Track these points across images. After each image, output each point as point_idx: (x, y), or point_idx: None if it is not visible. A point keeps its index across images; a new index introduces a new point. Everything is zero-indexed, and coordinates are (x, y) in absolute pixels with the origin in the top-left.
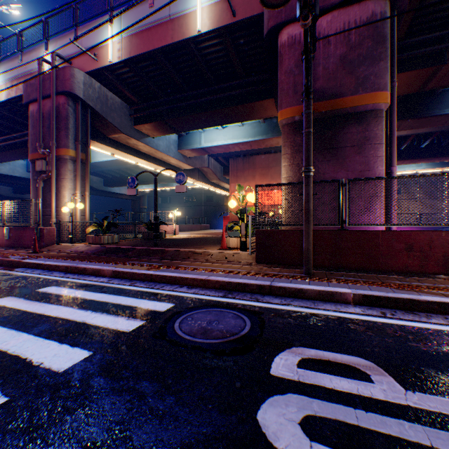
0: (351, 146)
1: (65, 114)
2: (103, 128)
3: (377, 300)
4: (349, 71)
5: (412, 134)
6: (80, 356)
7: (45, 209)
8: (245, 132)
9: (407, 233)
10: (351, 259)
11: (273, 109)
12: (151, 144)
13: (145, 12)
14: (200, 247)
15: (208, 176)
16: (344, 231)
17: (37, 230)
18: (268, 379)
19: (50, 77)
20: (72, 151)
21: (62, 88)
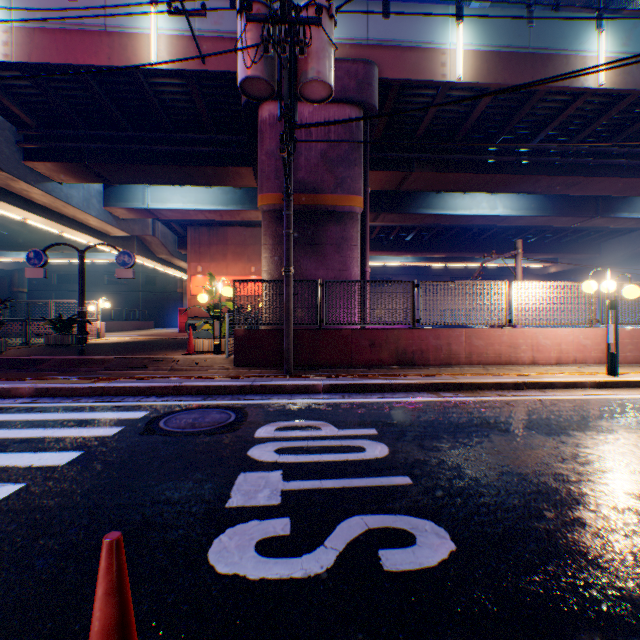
0: (331, 245)
1: None
2: None
3: (341, 387)
4: (329, 169)
5: (399, 226)
6: (73, 455)
7: None
8: (214, 196)
9: (372, 331)
10: (328, 357)
11: (253, 179)
12: (57, 193)
13: (61, 4)
14: (156, 353)
15: (154, 248)
16: (322, 330)
17: None
18: (254, 439)
19: None
20: None
21: None
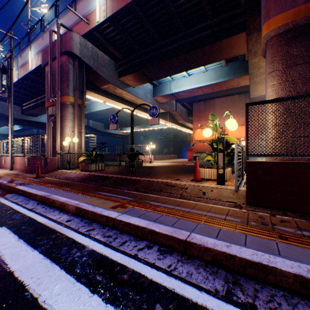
0: None
1: (66, 69)
2: (96, 80)
3: None
4: None
5: None
6: None
7: (54, 143)
8: (208, 76)
9: None
10: None
11: (240, 45)
12: (132, 92)
13: None
14: (171, 176)
15: (176, 118)
16: None
17: (43, 159)
18: None
19: (57, 43)
20: (71, 98)
21: (64, 49)
